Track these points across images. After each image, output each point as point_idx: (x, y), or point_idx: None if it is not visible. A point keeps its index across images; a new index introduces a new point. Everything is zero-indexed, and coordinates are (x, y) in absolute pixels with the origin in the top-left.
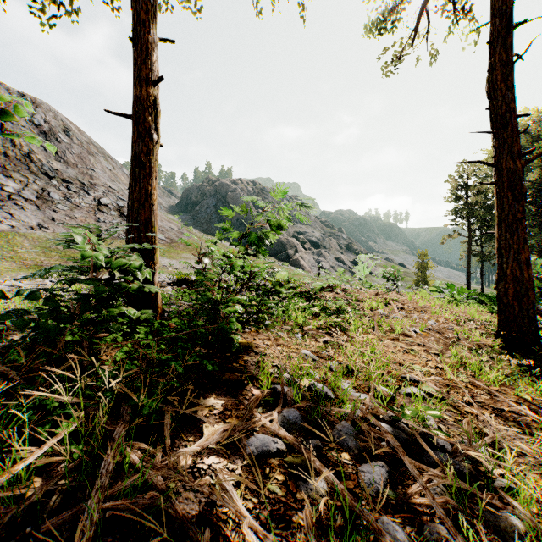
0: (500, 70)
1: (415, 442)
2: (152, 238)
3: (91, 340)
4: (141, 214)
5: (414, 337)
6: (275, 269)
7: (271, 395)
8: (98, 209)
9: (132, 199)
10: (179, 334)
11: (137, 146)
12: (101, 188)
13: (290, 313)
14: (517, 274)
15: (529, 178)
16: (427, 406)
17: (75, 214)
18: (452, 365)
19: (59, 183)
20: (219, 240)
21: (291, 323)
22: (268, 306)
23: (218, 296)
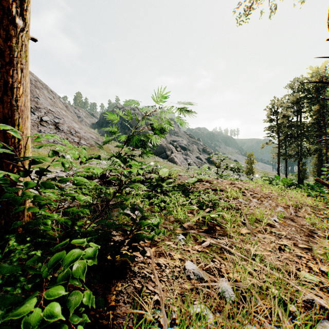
0: None
1: None
2: (13, 138)
3: None
4: None
5: (277, 227)
6: (158, 166)
7: None
8: (40, 124)
9: None
10: None
11: None
12: (43, 110)
13: (171, 209)
14: None
15: (315, 108)
16: None
17: None
18: None
19: None
20: (106, 143)
21: (172, 219)
22: None
23: (108, 192)
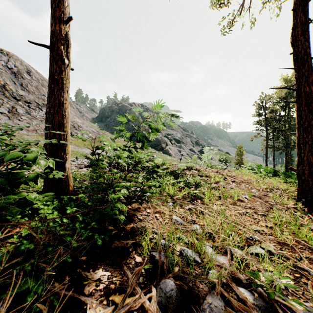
0: (299, 29)
1: (273, 308)
2: (63, 135)
3: (5, 216)
4: (55, 118)
5: (246, 202)
6: (154, 156)
7: (150, 261)
8: None
9: (49, 107)
10: (74, 214)
11: (52, 68)
12: None
13: (164, 187)
14: (311, 160)
15: None
16: (270, 264)
17: (33, 122)
18: (276, 224)
19: (23, 103)
20: (116, 138)
21: (165, 194)
22: (148, 186)
23: (116, 175)
